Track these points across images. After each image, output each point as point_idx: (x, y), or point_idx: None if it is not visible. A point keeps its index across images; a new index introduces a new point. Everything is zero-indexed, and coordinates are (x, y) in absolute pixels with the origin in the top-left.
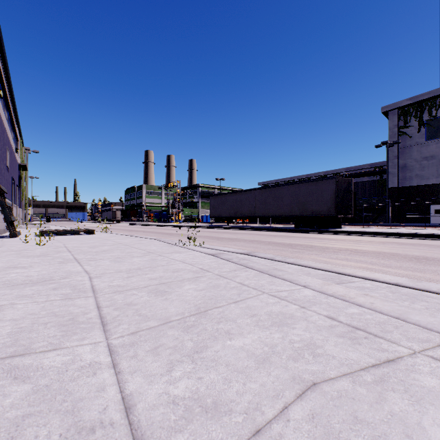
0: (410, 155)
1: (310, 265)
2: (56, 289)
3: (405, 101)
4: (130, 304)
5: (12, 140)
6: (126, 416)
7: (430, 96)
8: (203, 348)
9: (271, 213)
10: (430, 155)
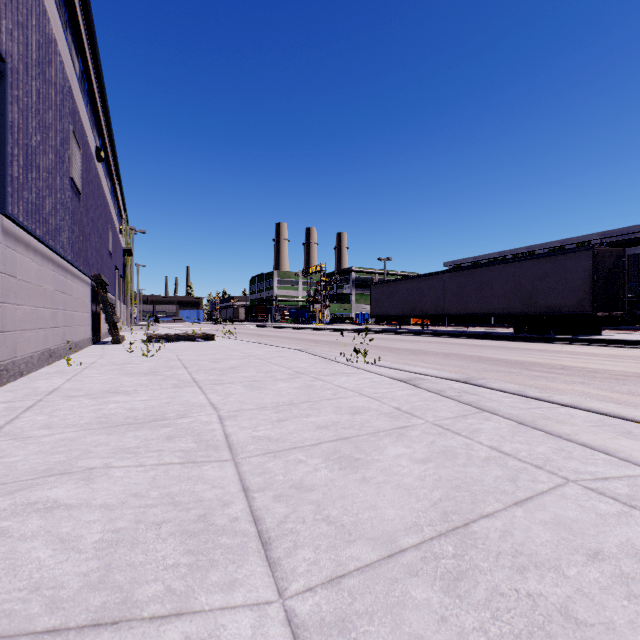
0: None
1: (617, 413)
2: (171, 438)
3: None
4: (301, 486)
5: (115, 217)
6: None
7: None
8: None
9: (471, 309)
10: None
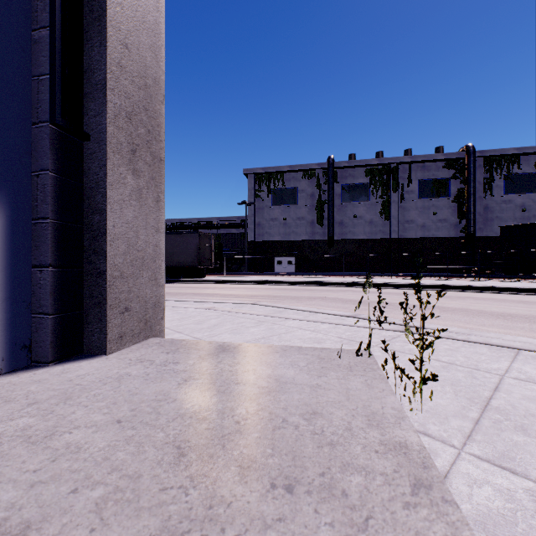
0: (263, 215)
1: None
2: None
3: (259, 169)
4: None
5: None
6: None
7: (274, 171)
8: None
9: None
10: (274, 218)
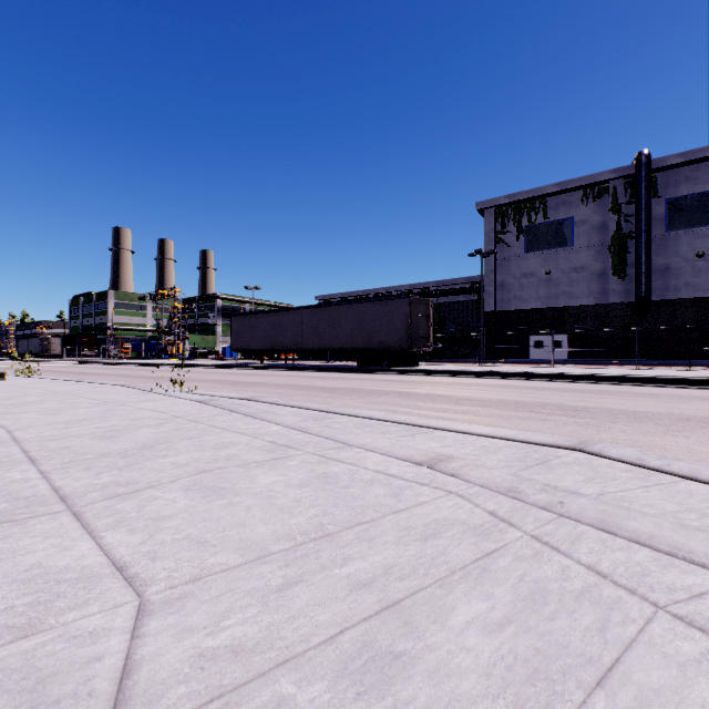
0: (509, 269)
1: (309, 407)
2: None
3: (502, 198)
4: (67, 447)
5: None
6: (56, 492)
7: (529, 196)
8: (135, 464)
9: (325, 345)
10: (529, 272)
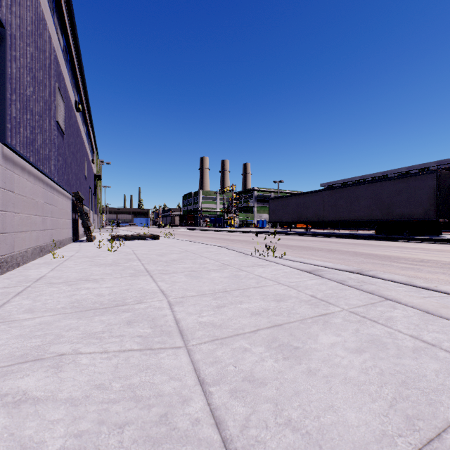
0: None
1: None
2: (130, 323)
3: None
4: (253, 379)
5: (89, 152)
6: None
7: None
8: None
9: (343, 217)
10: None
